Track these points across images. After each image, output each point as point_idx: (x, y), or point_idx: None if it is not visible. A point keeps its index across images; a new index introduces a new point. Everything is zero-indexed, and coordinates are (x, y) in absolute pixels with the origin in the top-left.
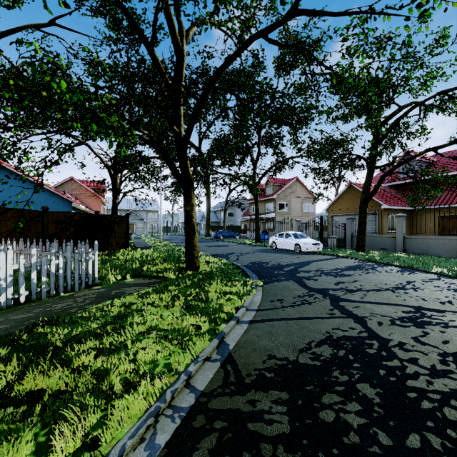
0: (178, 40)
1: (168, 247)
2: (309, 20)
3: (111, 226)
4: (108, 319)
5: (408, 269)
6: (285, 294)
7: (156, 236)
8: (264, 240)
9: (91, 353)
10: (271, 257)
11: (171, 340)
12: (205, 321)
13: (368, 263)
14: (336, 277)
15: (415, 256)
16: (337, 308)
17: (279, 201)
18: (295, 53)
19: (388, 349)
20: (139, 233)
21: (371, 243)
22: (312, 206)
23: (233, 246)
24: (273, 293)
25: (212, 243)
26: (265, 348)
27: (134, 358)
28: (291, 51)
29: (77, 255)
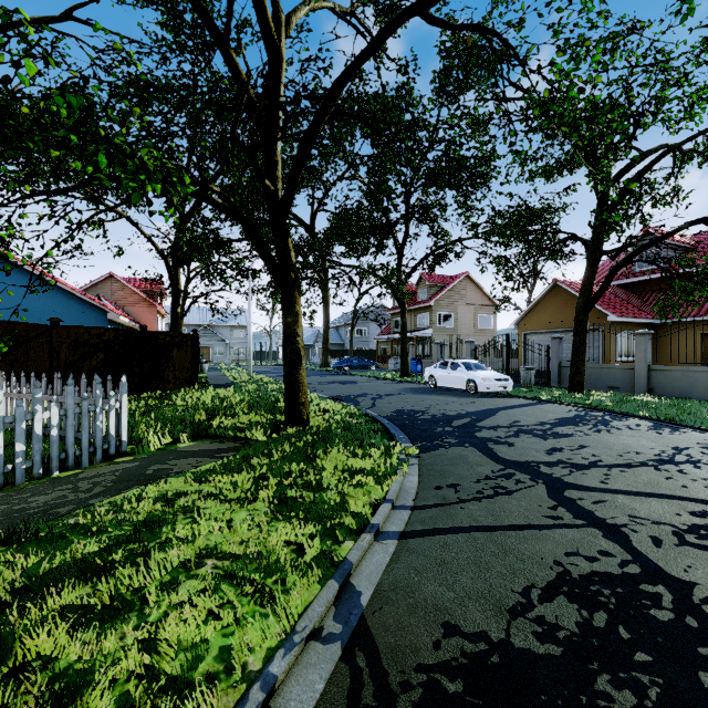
0: (272, 30)
1: (261, 384)
2: (491, 10)
3: (167, 351)
4: (125, 530)
5: (666, 424)
6: (462, 473)
7: (243, 366)
8: (416, 373)
9: (59, 627)
10: (429, 401)
11: (241, 582)
12: (313, 534)
13: (593, 413)
14: (546, 439)
15: (674, 401)
16: (563, 505)
17: (439, 311)
18: (469, 66)
19: (696, 610)
20: (218, 362)
21: (593, 379)
22: (491, 319)
23: (366, 383)
24: (439, 470)
25: (332, 378)
26: (437, 605)
27: (152, 640)
28: (462, 61)
29: (87, 403)
